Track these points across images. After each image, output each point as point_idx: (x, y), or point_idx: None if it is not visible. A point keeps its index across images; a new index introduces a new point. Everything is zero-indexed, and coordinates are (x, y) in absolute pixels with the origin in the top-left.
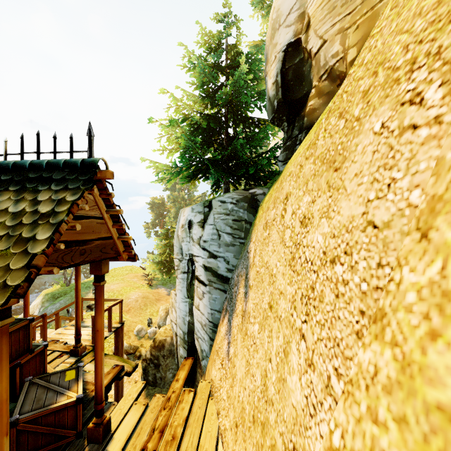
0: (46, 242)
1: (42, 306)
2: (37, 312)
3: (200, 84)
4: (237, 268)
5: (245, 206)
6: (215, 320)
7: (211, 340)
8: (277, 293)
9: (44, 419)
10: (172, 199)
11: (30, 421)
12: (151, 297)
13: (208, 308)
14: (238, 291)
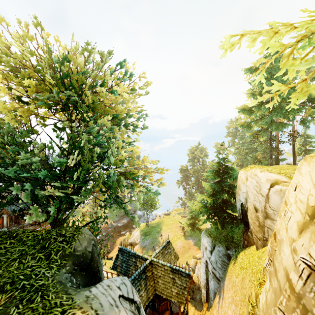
0: (186, 295)
1: (141, 237)
2: (139, 239)
3: (210, 173)
4: (222, 281)
5: (226, 257)
6: (215, 291)
7: (214, 297)
8: (226, 311)
9: (177, 313)
10: (193, 171)
11: (175, 313)
12: (186, 246)
13: (213, 286)
14: (221, 293)
